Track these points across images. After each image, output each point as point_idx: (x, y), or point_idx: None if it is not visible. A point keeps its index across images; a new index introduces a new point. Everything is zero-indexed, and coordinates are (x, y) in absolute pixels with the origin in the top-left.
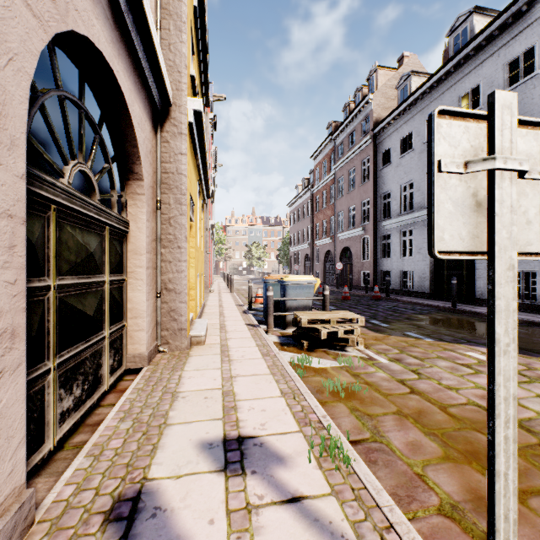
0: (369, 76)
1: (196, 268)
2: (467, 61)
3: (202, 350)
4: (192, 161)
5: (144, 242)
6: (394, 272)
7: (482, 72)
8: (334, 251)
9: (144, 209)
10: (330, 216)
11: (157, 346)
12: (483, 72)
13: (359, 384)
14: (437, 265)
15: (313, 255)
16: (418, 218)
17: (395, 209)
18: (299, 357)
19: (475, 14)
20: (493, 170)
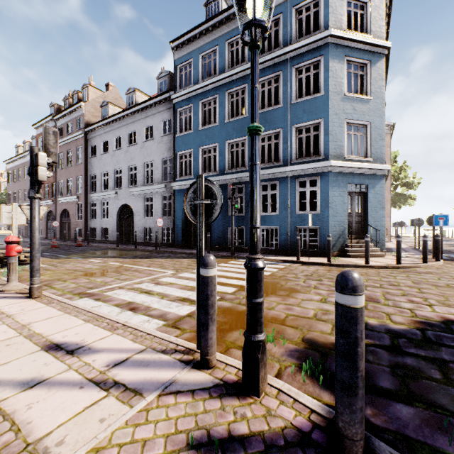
0: (83, 87)
1: None
2: (132, 116)
3: None
4: None
5: None
6: (98, 229)
7: (137, 125)
8: (56, 211)
9: None
10: (52, 182)
11: None
12: (137, 126)
13: (23, 272)
14: (120, 224)
15: None
16: (110, 195)
17: (99, 187)
18: None
19: (137, 92)
20: (13, 213)
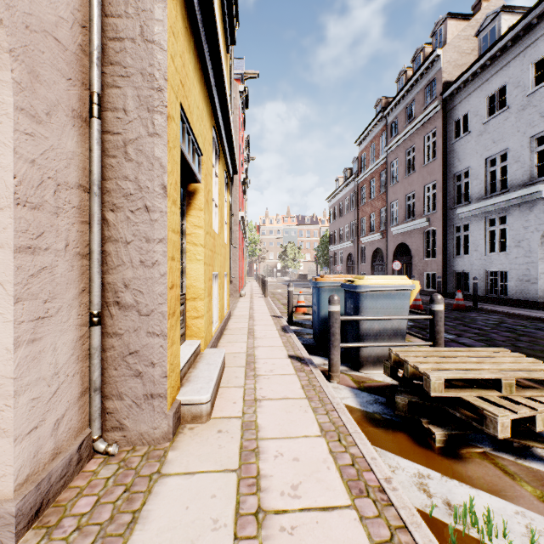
0: (434, 30)
1: (206, 263)
2: None
3: (197, 446)
4: (193, 62)
5: (8, 172)
6: (475, 273)
7: None
8: (385, 248)
9: (6, 72)
10: (379, 208)
11: (89, 441)
12: None
13: None
14: None
15: (357, 254)
16: (516, 200)
17: (476, 191)
18: (438, 485)
19: None
20: None
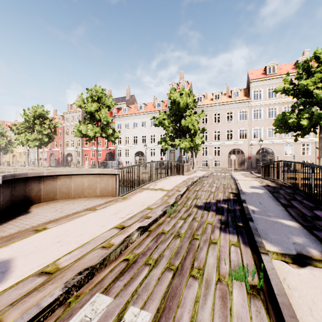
0: None
1: None
2: None
3: None
4: None
5: None
6: None
7: None
8: None
9: None
10: None
11: None
12: None
13: None
14: None
15: None
16: None
17: None
18: None
19: None
20: None
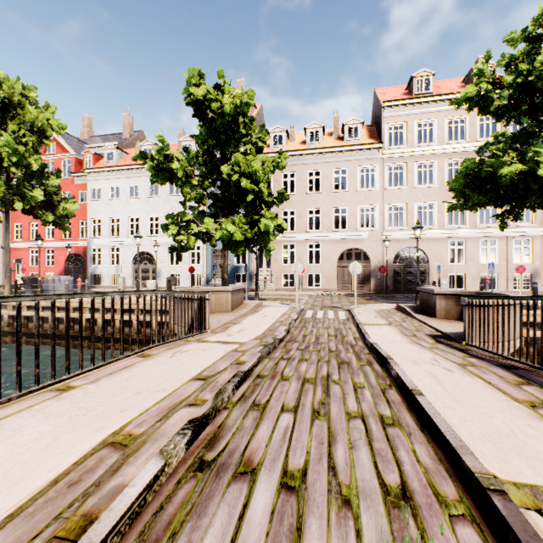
0: None
1: None
2: None
3: None
4: None
5: None
6: None
7: None
8: None
9: None
10: None
11: None
12: None
13: None
14: None
15: None
16: None
17: None
18: None
19: None
20: None
